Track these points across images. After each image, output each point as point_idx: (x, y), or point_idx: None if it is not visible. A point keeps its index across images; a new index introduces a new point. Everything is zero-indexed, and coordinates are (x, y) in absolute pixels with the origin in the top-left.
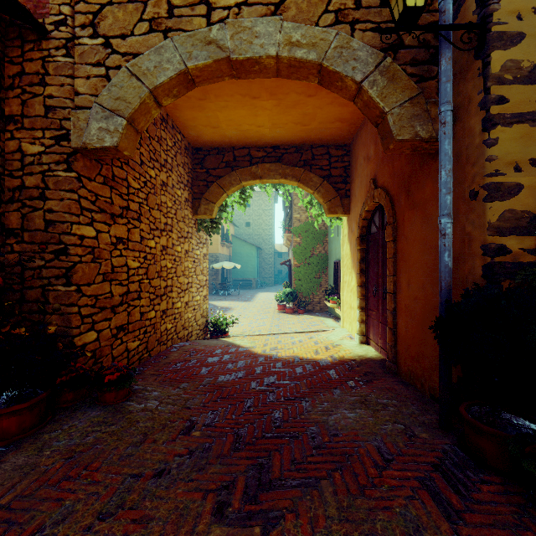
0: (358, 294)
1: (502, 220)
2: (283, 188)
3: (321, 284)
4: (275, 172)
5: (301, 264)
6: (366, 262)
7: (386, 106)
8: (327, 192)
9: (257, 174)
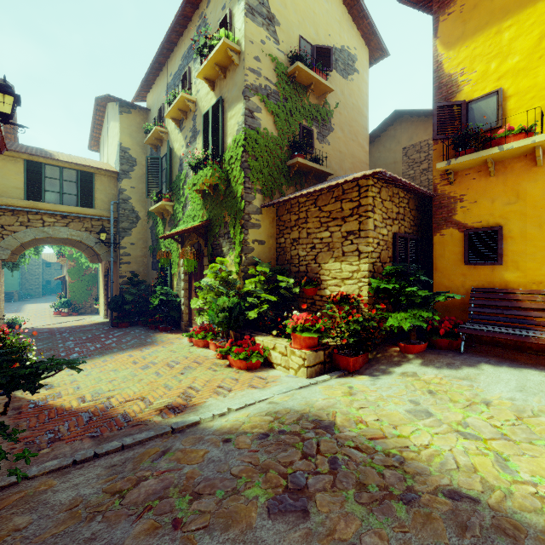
0: (104, 299)
1: (123, 282)
2: (64, 247)
3: (92, 294)
4: (59, 241)
5: (76, 280)
6: (107, 286)
7: (100, 253)
8: (90, 252)
9: (48, 241)
